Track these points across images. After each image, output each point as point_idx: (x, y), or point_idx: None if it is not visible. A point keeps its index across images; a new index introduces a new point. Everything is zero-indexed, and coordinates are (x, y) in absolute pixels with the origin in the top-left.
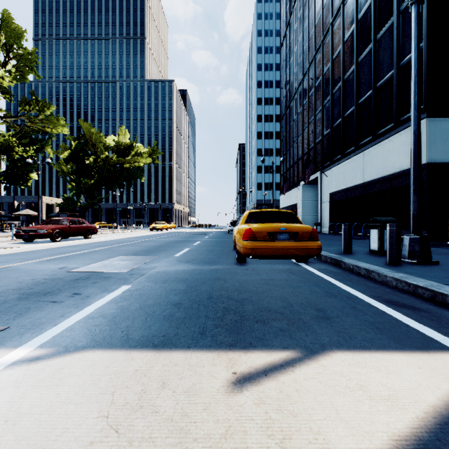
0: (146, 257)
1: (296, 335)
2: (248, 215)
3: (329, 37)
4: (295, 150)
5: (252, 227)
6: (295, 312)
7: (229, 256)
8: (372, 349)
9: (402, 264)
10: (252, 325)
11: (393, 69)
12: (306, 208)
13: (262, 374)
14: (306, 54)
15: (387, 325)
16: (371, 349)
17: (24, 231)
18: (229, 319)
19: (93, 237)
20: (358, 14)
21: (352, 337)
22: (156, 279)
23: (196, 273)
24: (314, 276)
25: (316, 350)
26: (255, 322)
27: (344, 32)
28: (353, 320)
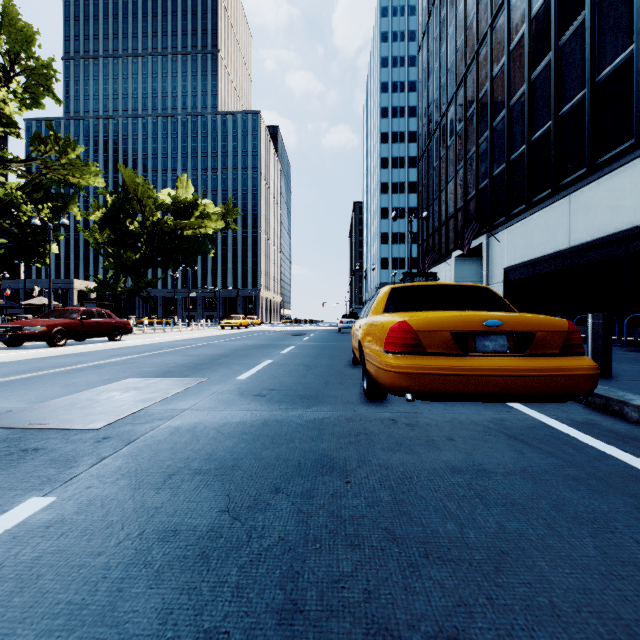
0: (178, 382)
1: None
2: (389, 294)
3: (503, 16)
4: (443, 204)
5: (409, 319)
6: None
7: (345, 379)
8: None
9: None
10: None
11: (633, 44)
12: None
13: None
14: (461, 52)
15: None
16: None
17: (3, 330)
18: None
19: (127, 339)
20: None
21: None
22: (151, 463)
23: (269, 435)
24: (591, 453)
25: None
26: None
27: (530, 2)
28: None
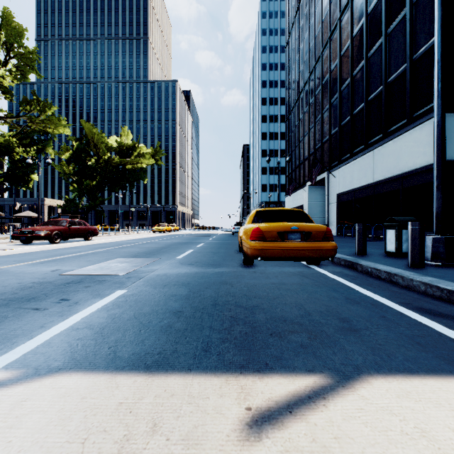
0: (146, 259)
1: (321, 353)
2: (255, 214)
3: (337, 33)
4: (301, 150)
5: (260, 226)
6: (315, 322)
7: (234, 258)
8: (421, 373)
9: (425, 267)
10: (266, 339)
11: (406, 63)
12: (312, 209)
13: (286, 410)
14: (312, 51)
15: (429, 339)
16: (419, 372)
17: (22, 233)
18: (237, 331)
19: (94, 239)
20: (368, 7)
21: (391, 355)
22: (155, 283)
23: (200, 276)
24: (329, 279)
25: (350, 374)
26: (269, 335)
27: (352, 27)
28: (387, 333)
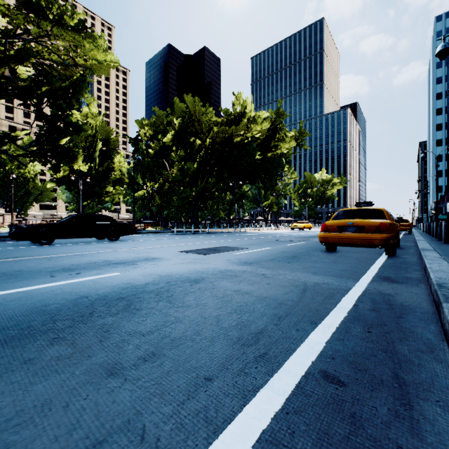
0: None
1: None
2: None
3: None
4: None
5: None
6: None
7: None
8: None
9: None
10: None
11: None
12: None
13: None
14: None
15: None
16: None
17: None
18: None
19: None
20: None
21: None
22: None
23: None
24: None
25: None
26: None
27: None
28: None
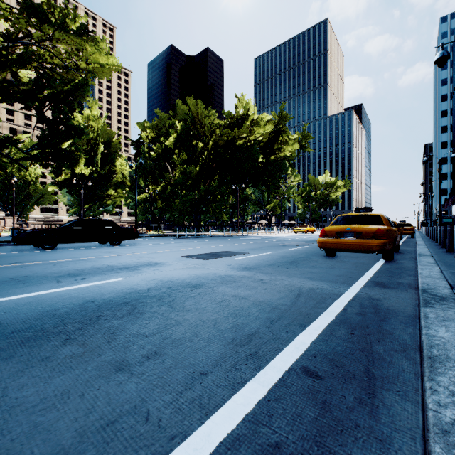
0: None
1: None
2: None
3: None
4: None
5: None
6: None
7: None
8: None
9: None
10: None
11: None
12: None
13: None
14: None
15: None
16: None
17: None
18: None
19: None
20: None
21: None
22: None
23: None
24: None
25: None
26: None
27: None
28: None
